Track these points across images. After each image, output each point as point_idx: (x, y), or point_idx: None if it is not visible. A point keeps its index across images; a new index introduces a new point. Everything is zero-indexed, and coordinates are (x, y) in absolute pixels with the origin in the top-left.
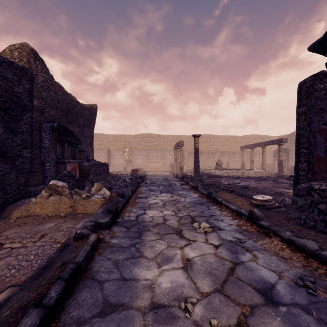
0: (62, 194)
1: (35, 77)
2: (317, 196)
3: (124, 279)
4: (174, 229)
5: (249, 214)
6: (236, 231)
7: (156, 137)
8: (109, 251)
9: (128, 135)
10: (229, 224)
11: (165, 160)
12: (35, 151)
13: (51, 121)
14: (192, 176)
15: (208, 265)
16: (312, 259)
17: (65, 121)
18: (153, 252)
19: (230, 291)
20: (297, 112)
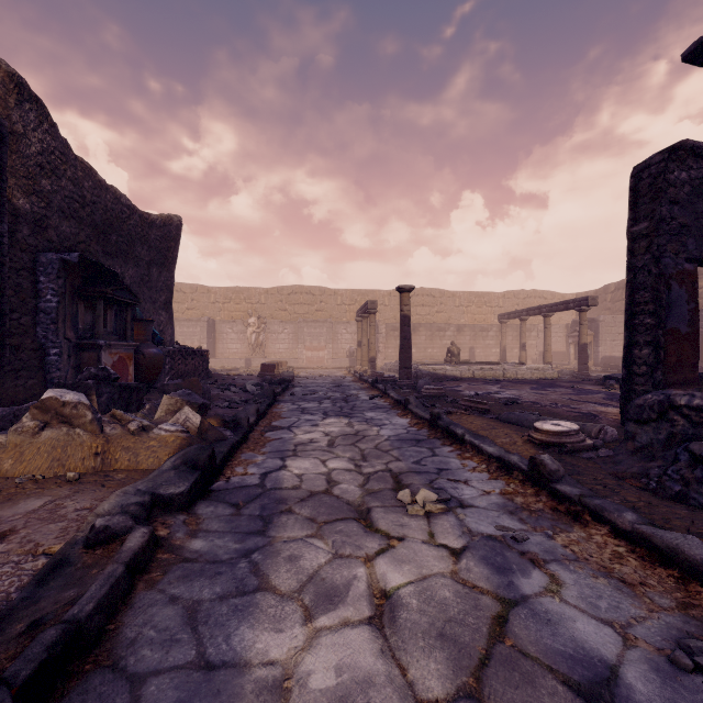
0: (74, 424)
1: (21, 141)
2: (683, 423)
3: (208, 665)
4: (352, 507)
5: (530, 468)
6: (502, 509)
7: (317, 293)
8: (178, 575)
9: (255, 289)
10: (483, 492)
11: (337, 343)
12: (21, 319)
13: (64, 250)
14: (396, 377)
15: (437, 611)
16: (700, 586)
17: (102, 252)
18: (295, 573)
19: (501, 694)
20: (629, 232)
